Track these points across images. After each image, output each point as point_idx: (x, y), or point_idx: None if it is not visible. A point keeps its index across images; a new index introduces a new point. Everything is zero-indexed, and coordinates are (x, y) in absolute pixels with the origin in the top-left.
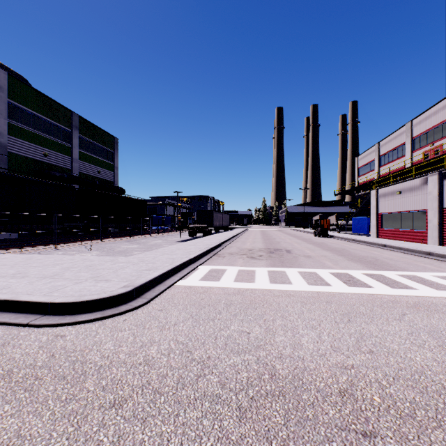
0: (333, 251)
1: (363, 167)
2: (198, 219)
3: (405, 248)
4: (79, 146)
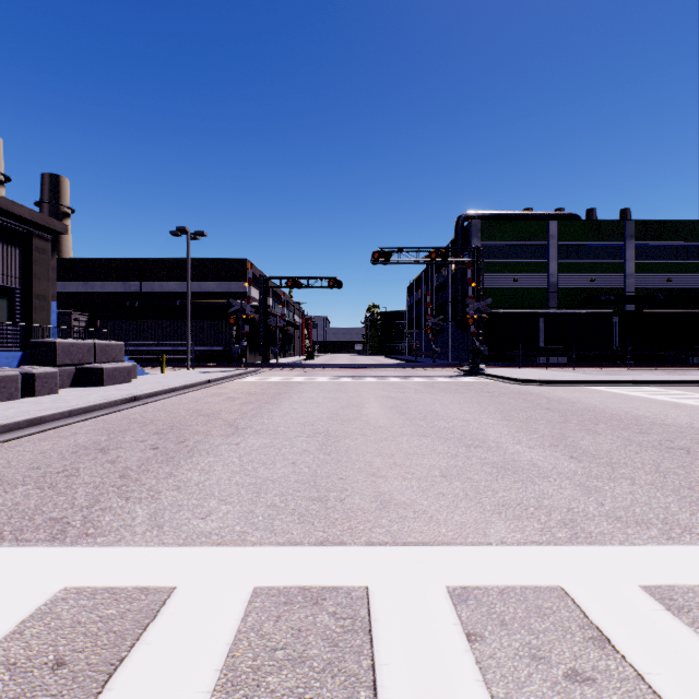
0: None
1: None
2: None
3: None
4: (636, 257)
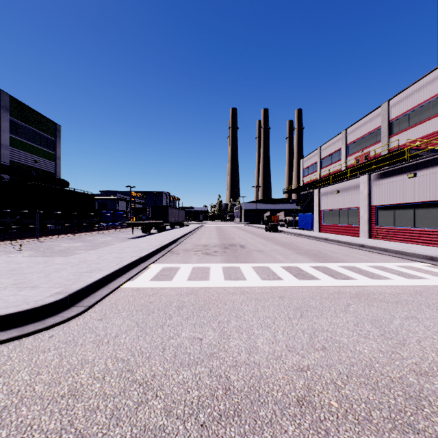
0: (283, 245)
1: (307, 168)
2: (153, 215)
3: (343, 241)
4: (10, 131)
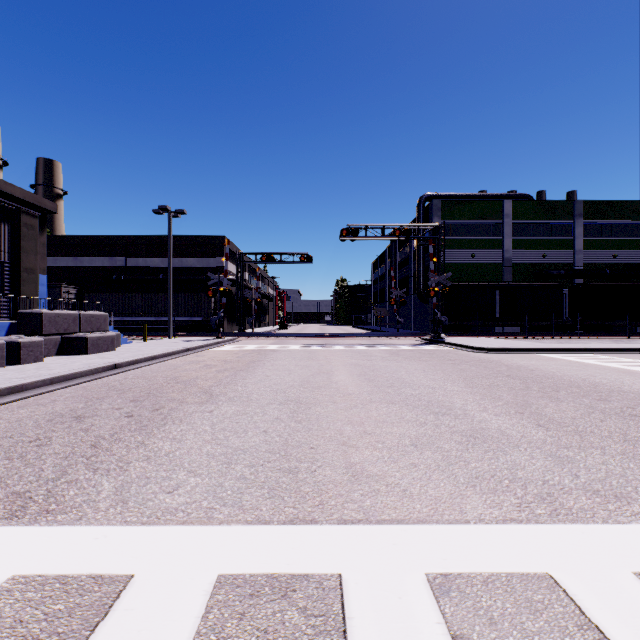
0: None
1: None
2: None
3: None
4: (584, 234)
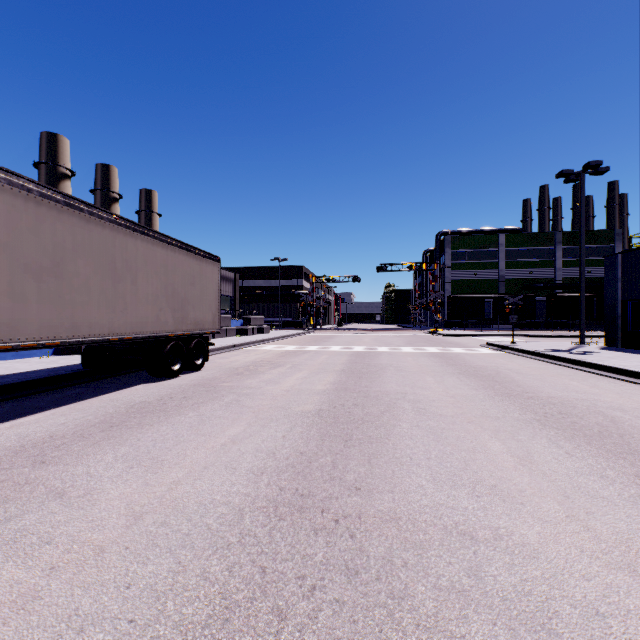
0: None
1: None
2: None
3: None
4: (564, 256)
